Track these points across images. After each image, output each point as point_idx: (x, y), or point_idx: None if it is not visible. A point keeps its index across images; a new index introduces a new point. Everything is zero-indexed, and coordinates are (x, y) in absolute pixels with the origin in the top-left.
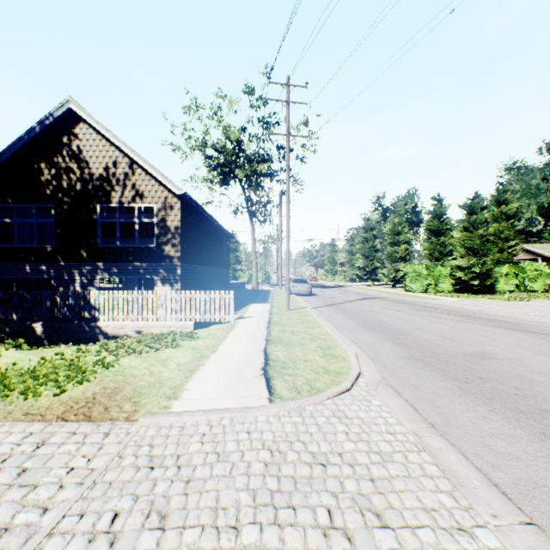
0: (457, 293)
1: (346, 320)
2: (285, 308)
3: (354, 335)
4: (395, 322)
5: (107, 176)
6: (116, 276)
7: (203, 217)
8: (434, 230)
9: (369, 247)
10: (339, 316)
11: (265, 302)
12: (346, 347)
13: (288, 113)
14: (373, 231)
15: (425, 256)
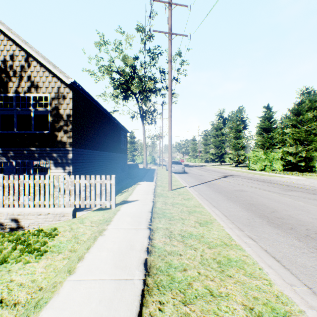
0: (287, 171)
1: (231, 205)
2: (167, 187)
3: (266, 240)
4: (286, 209)
5: (5, 68)
6: (13, 159)
7: (100, 112)
8: (265, 128)
9: (219, 141)
10: (220, 198)
11: (151, 181)
12: (312, 315)
13: (170, 14)
14: (221, 130)
15: (259, 146)
